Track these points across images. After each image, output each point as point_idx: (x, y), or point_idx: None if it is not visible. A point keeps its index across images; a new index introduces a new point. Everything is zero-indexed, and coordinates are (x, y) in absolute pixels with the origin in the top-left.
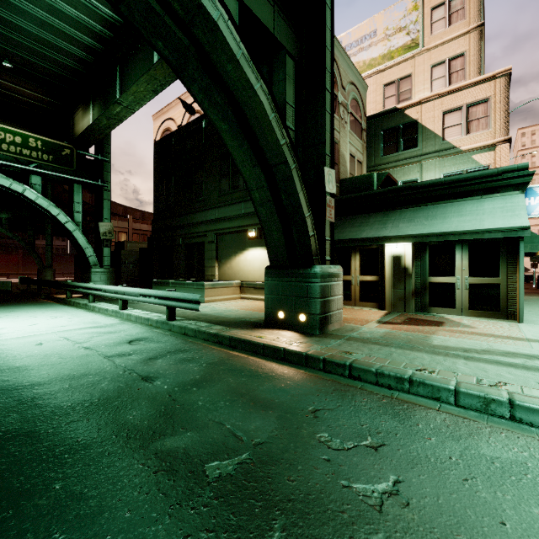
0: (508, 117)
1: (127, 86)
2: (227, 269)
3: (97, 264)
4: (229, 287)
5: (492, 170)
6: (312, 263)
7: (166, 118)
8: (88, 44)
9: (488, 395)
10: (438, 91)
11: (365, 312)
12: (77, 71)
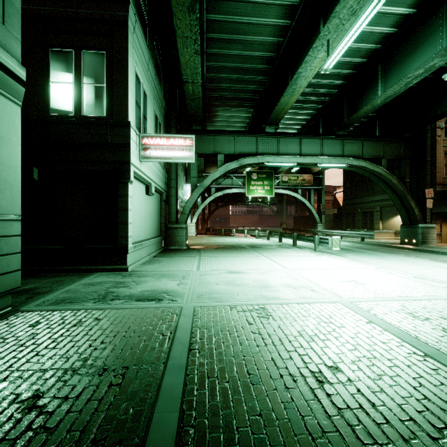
0: None
1: None
2: (387, 225)
3: (319, 222)
4: (387, 233)
5: None
6: (418, 223)
7: None
8: None
9: None
10: None
11: None
12: None
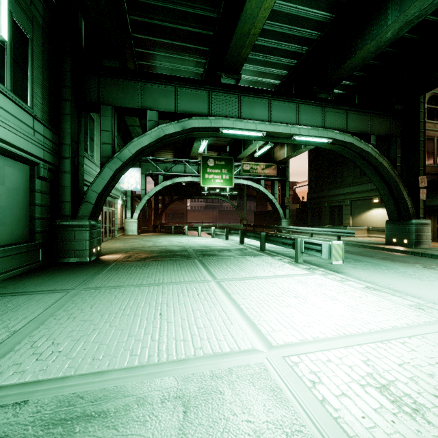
0: None
1: None
2: (358, 220)
3: (283, 217)
4: (360, 230)
5: None
6: (410, 218)
7: None
8: None
9: None
10: None
11: None
12: None
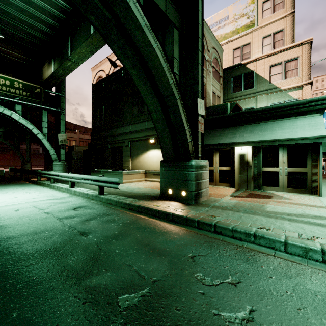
0: (310, 68)
1: (74, 49)
2: (137, 163)
3: (56, 159)
4: (138, 174)
5: (302, 100)
6: (190, 158)
7: (99, 70)
8: (50, 23)
9: (307, 246)
10: (267, 53)
11: (222, 190)
12: (43, 40)
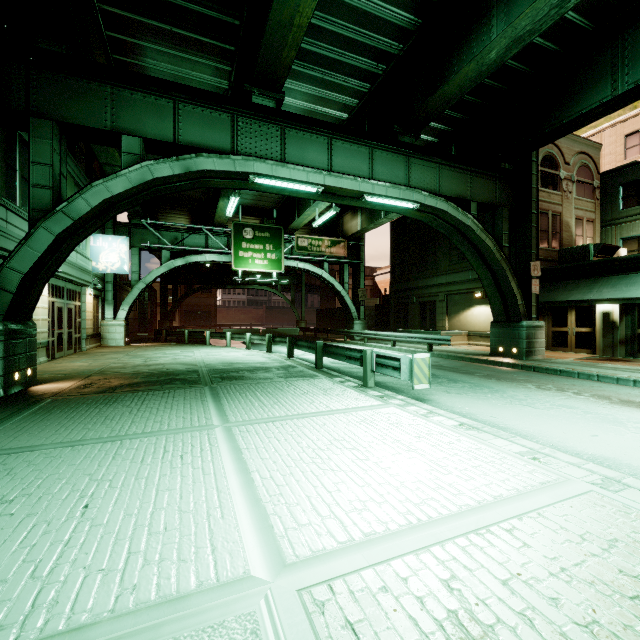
0: None
1: None
2: (456, 322)
3: (356, 318)
4: (459, 335)
5: None
6: (521, 319)
7: None
8: None
9: (589, 373)
10: None
11: (573, 355)
12: None
